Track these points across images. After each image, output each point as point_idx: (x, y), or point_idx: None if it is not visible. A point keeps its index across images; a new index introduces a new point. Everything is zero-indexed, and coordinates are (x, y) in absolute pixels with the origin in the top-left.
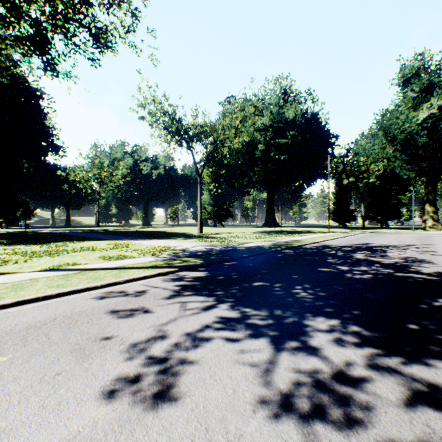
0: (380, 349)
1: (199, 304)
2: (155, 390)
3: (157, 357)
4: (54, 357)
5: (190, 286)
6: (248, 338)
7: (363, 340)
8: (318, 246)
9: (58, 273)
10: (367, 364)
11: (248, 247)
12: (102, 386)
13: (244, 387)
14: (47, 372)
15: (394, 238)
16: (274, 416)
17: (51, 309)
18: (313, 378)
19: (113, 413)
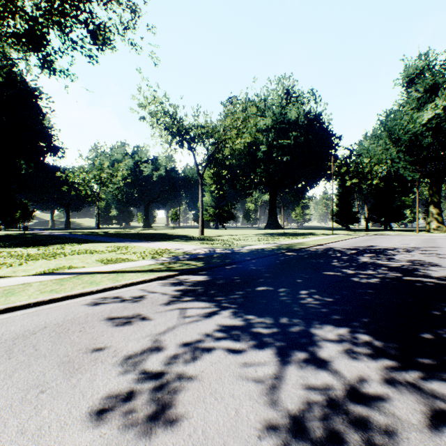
0: (396, 362)
1: (199, 310)
2: (149, 411)
3: (153, 371)
4: (39, 371)
5: (191, 291)
6: (252, 349)
7: (376, 351)
8: (322, 248)
9: (53, 277)
10: (382, 379)
11: (251, 250)
12: (90, 406)
13: (248, 407)
14: (31, 389)
15: (398, 240)
16: (282, 444)
17: (42, 317)
18: (325, 396)
19: (100, 440)
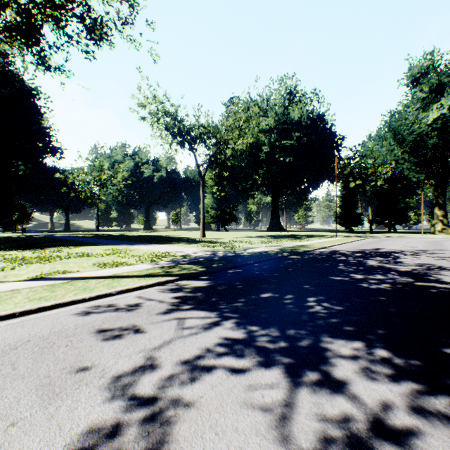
0: (421, 384)
1: (199, 321)
2: None
3: (144, 397)
4: (14, 397)
5: (190, 298)
6: (258, 368)
7: (397, 370)
8: (327, 251)
9: (44, 282)
10: (409, 407)
11: (253, 253)
12: (67, 444)
13: (255, 445)
14: None
15: (404, 243)
16: None
17: (27, 328)
18: (344, 429)
19: None
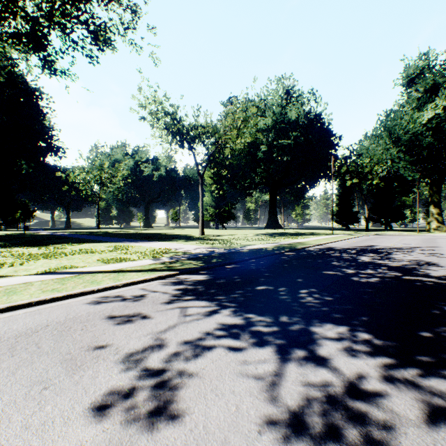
0: (394, 360)
1: (200, 309)
2: (151, 407)
3: (154, 368)
4: (42, 368)
5: (191, 290)
6: (252, 347)
7: (375, 349)
8: (322, 248)
9: (54, 276)
10: (381, 376)
11: (251, 249)
12: (93, 402)
13: (249, 403)
14: (34, 386)
15: (398, 240)
16: (282, 438)
17: (44, 315)
18: (324, 392)
19: (103, 434)
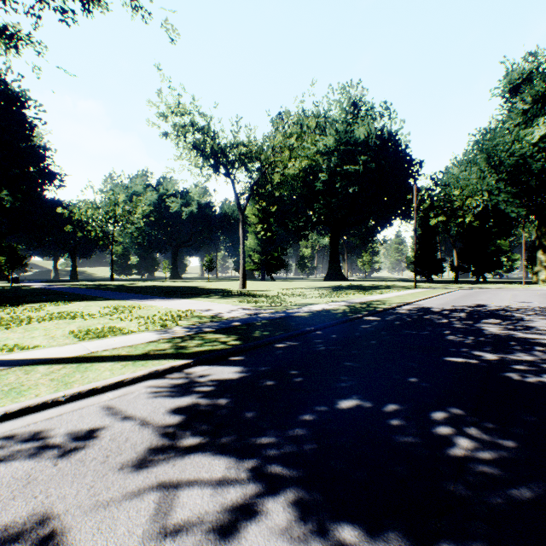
0: None
1: (209, 497)
2: None
3: None
4: None
5: (204, 412)
6: None
7: None
8: (414, 309)
9: None
10: None
11: (312, 312)
12: None
13: None
14: None
15: (510, 297)
16: None
17: None
18: None
19: None
